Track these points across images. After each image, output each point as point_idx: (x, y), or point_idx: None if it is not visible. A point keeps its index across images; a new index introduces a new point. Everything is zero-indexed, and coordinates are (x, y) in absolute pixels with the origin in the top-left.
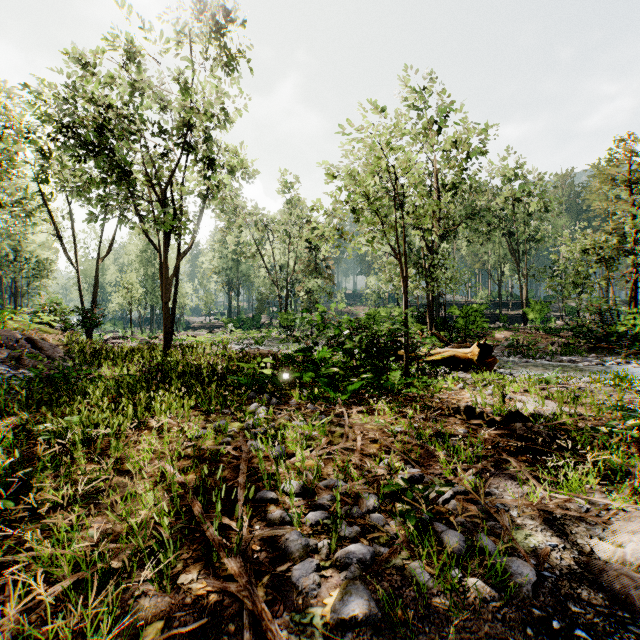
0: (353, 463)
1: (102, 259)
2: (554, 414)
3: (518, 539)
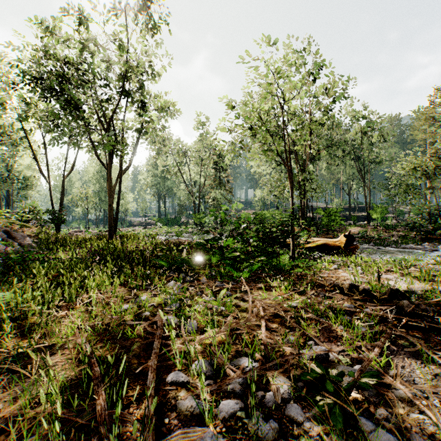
0: (259, 339)
1: (67, 175)
2: (424, 291)
3: None
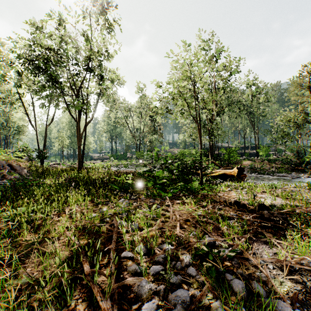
0: (175, 234)
1: (48, 125)
2: (281, 205)
3: (276, 285)
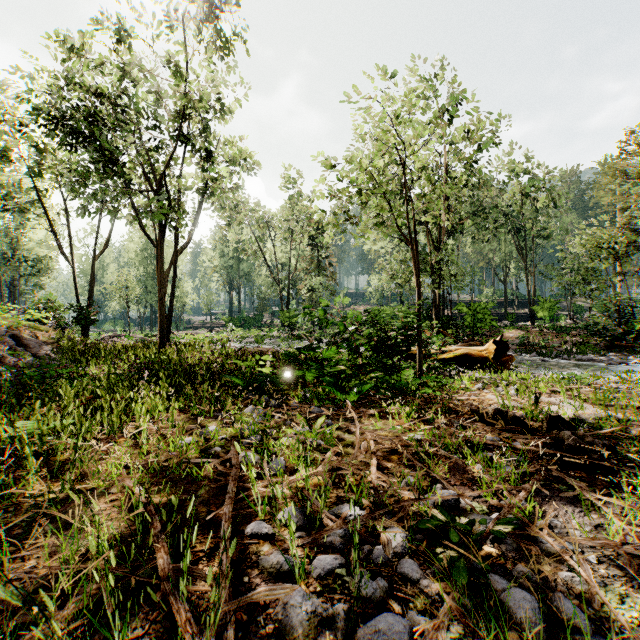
0: (368, 481)
1: (98, 255)
2: (597, 419)
3: (612, 602)
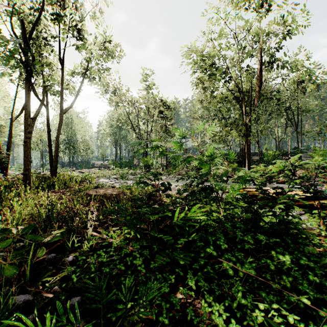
0: None
1: (15, 118)
2: None
3: None
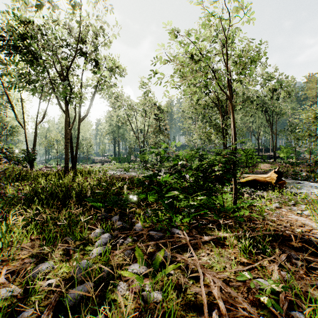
0: None
1: (39, 123)
2: None
3: None
